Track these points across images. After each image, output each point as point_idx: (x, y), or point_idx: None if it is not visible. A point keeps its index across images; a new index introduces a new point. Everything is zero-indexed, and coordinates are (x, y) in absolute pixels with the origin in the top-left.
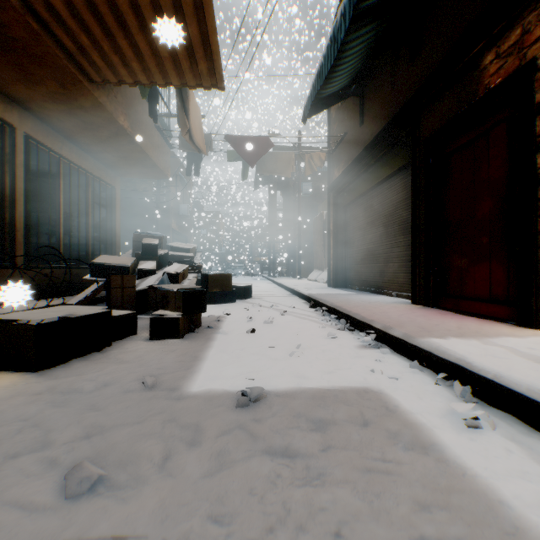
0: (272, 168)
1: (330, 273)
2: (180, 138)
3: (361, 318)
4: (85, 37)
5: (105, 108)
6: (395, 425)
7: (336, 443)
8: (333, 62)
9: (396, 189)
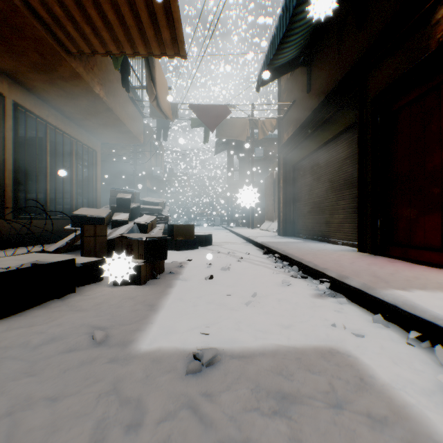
0: (229, 133)
1: (280, 224)
2: (150, 107)
3: (314, 266)
4: (58, 7)
5: (82, 78)
6: (378, 408)
7: (307, 437)
8: (284, 33)
9: (341, 148)
